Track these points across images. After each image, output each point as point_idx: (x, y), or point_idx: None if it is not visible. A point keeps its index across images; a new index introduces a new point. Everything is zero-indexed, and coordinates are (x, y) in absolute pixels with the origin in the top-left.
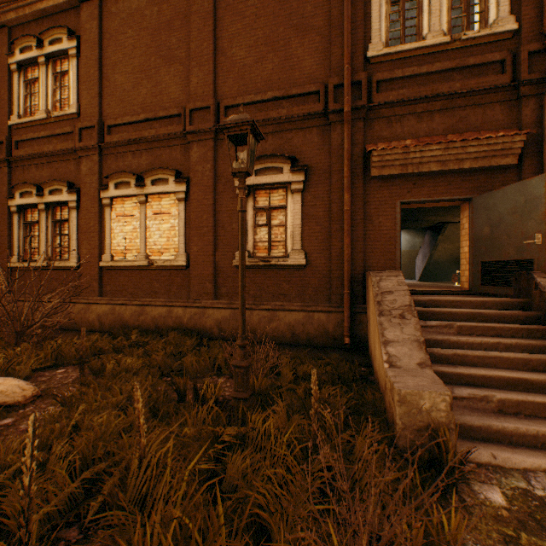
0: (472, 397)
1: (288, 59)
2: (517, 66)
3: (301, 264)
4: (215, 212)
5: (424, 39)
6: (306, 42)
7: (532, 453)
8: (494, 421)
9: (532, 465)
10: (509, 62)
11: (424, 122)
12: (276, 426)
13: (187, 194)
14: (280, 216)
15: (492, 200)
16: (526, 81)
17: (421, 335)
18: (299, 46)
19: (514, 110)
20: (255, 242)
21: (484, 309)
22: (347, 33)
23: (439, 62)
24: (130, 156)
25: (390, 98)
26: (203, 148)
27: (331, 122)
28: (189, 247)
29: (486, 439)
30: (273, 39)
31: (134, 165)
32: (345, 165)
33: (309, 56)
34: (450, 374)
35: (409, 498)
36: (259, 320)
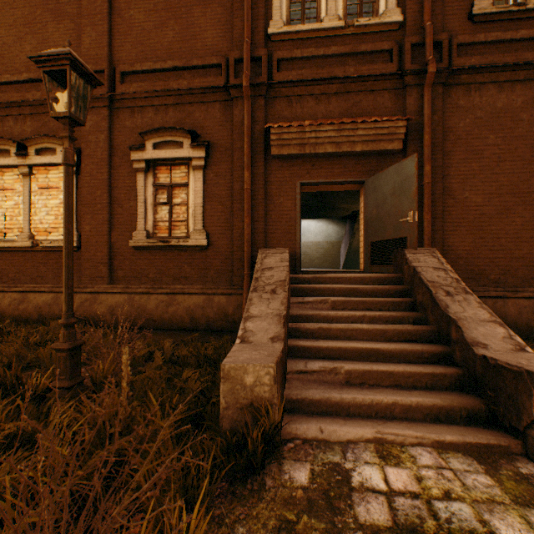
0: (322, 370)
1: (190, 28)
2: (403, 57)
3: (202, 244)
4: (111, 187)
5: (322, 22)
6: (209, 12)
7: (362, 423)
8: (335, 393)
9: (356, 436)
10: (396, 52)
11: (322, 104)
12: (72, 417)
13: (79, 166)
14: (182, 194)
15: (378, 181)
16: (409, 71)
17: (285, 309)
18: (202, 15)
19: (400, 98)
20: (156, 222)
21: (362, 285)
22: (247, 6)
23: (335, 46)
24: (12, 121)
25: (290, 77)
26: (97, 117)
27: (233, 97)
28: (82, 227)
29: (326, 413)
30: (174, 5)
31: (16, 132)
32: (246, 142)
33: (211, 27)
34: (310, 349)
35: (196, 489)
36: (157, 305)
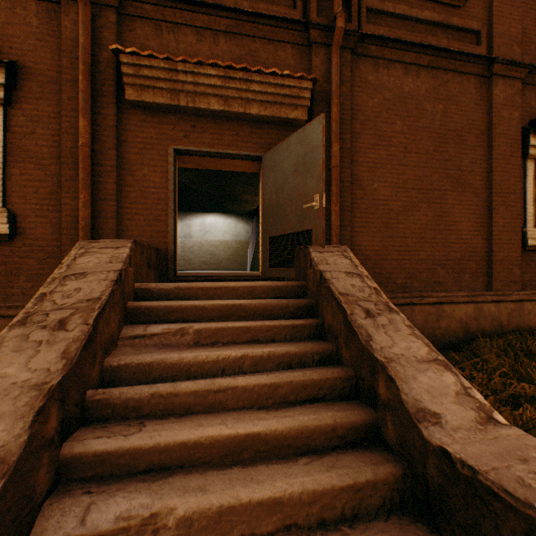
0: (121, 527)
1: None
2: (308, 6)
3: None
4: None
5: None
6: None
7: None
8: None
9: None
10: None
11: (207, 43)
12: None
13: None
14: None
15: (279, 156)
16: (316, 22)
17: (63, 369)
18: None
19: (306, 58)
20: None
21: (252, 298)
22: None
23: None
24: None
25: None
26: None
27: None
28: None
29: None
30: None
31: None
32: (81, 70)
33: None
34: (116, 455)
35: None
36: None
